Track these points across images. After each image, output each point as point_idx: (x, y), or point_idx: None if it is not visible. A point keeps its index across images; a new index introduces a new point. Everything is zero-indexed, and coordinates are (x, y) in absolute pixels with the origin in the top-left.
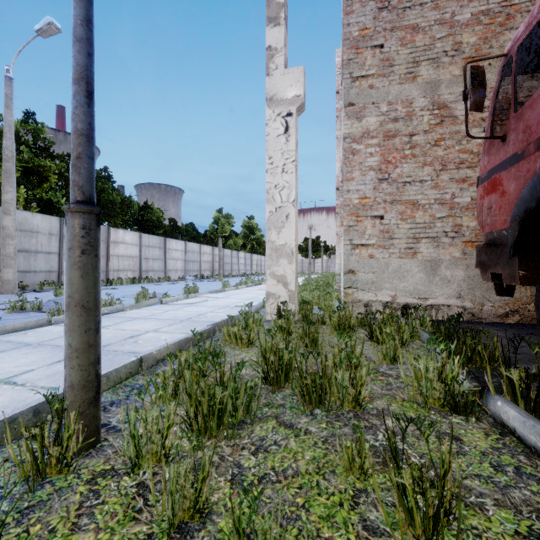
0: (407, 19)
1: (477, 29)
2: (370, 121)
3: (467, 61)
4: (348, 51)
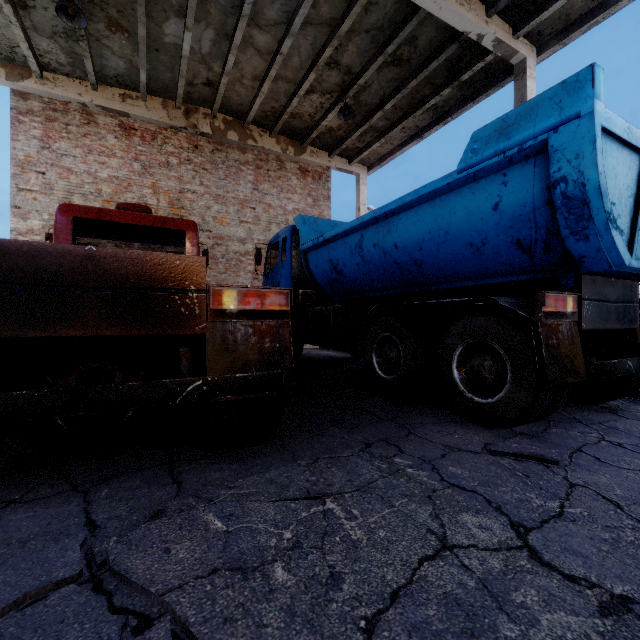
0: (64, 162)
1: (111, 185)
2: (35, 223)
3: (50, 228)
4: (14, 167)
